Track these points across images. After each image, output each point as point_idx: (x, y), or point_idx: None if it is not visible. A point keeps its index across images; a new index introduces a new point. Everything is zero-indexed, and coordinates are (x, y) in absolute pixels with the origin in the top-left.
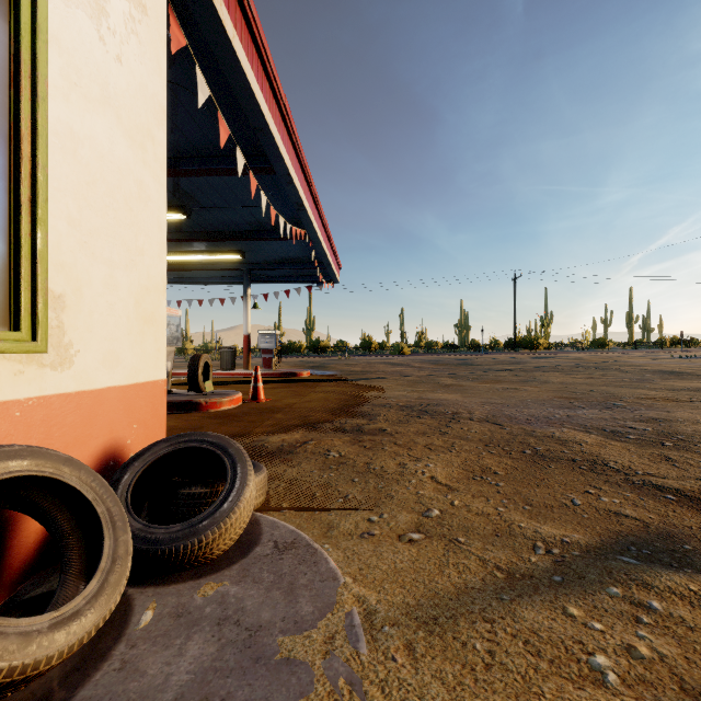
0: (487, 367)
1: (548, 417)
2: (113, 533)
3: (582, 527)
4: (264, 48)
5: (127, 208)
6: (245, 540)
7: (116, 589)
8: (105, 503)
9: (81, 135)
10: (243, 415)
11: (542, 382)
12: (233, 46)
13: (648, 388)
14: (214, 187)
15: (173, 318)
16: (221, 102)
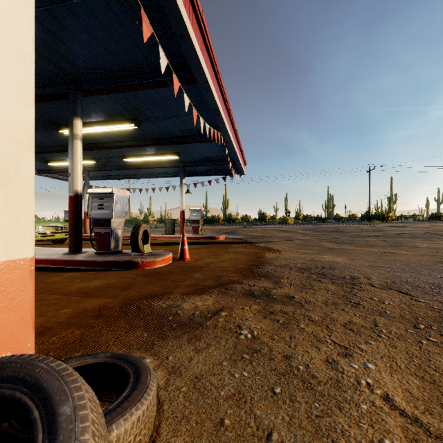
0: (356, 234)
1: None
2: None
3: None
4: None
5: None
6: None
7: None
8: None
9: None
10: (169, 274)
11: (411, 247)
12: None
13: None
14: (153, 101)
15: (122, 197)
16: (149, 14)
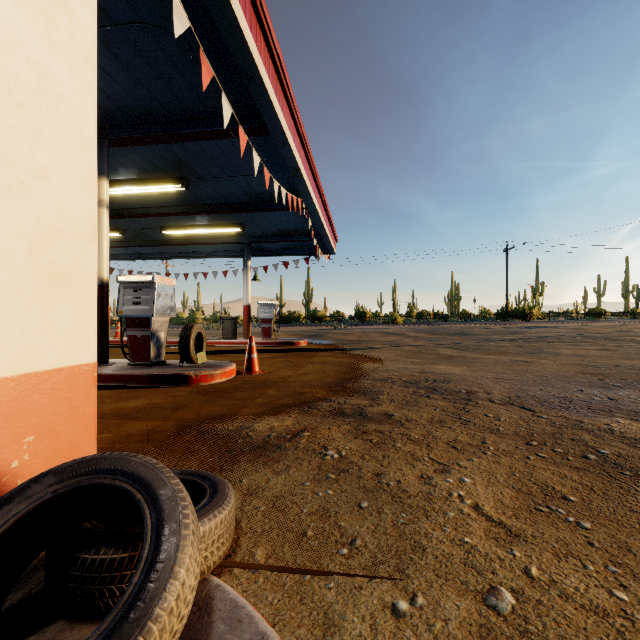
0: (486, 337)
1: (585, 400)
2: None
3: None
4: None
5: (10, 100)
6: None
7: None
8: None
9: None
10: (233, 390)
11: (552, 354)
12: None
13: None
14: (209, 155)
15: (166, 287)
16: (208, 48)
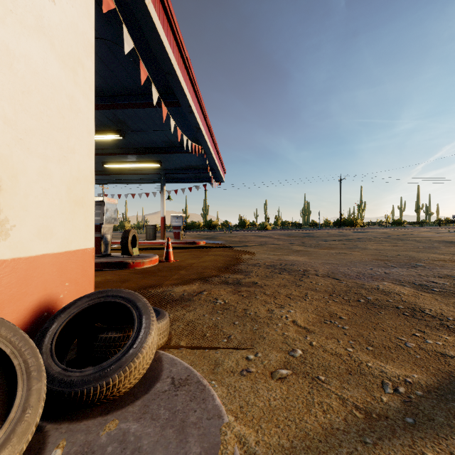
0: (324, 238)
1: (371, 274)
2: (27, 383)
3: (417, 367)
4: (171, 15)
5: (60, 116)
6: (149, 376)
7: (22, 439)
8: (23, 355)
9: (17, 53)
10: (158, 271)
11: (362, 249)
12: (149, 9)
13: (438, 253)
14: (139, 117)
15: (112, 205)
16: (142, 54)
